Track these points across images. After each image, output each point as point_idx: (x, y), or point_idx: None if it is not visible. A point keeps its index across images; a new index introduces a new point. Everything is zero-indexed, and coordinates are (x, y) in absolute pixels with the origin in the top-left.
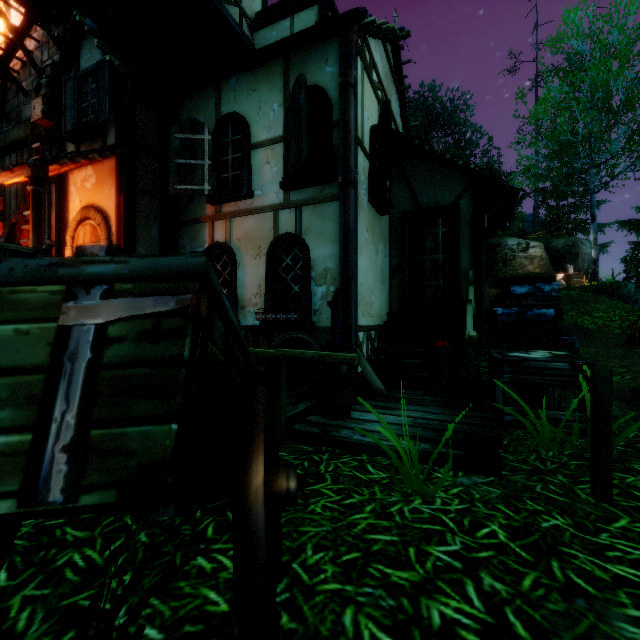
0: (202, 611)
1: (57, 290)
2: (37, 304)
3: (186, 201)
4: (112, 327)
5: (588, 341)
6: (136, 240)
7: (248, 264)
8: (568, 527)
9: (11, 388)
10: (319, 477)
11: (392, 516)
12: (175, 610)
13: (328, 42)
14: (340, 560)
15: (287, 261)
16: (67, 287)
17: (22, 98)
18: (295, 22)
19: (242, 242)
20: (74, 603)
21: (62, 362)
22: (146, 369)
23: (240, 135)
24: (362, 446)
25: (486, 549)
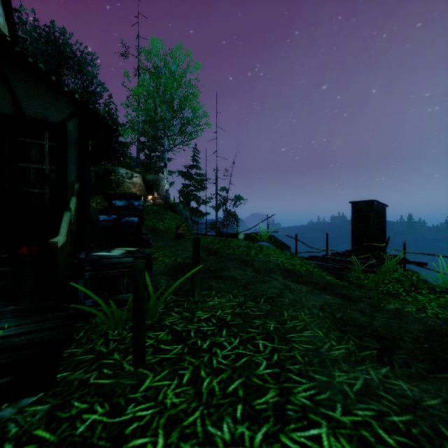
0: None
1: None
2: None
3: None
4: None
5: (159, 237)
6: None
7: None
8: (103, 417)
9: None
10: None
11: None
12: None
13: None
14: None
15: None
16: None
17: None
18: None
19: None
20: None
21: None
22: None
23: None
24: None
25: None
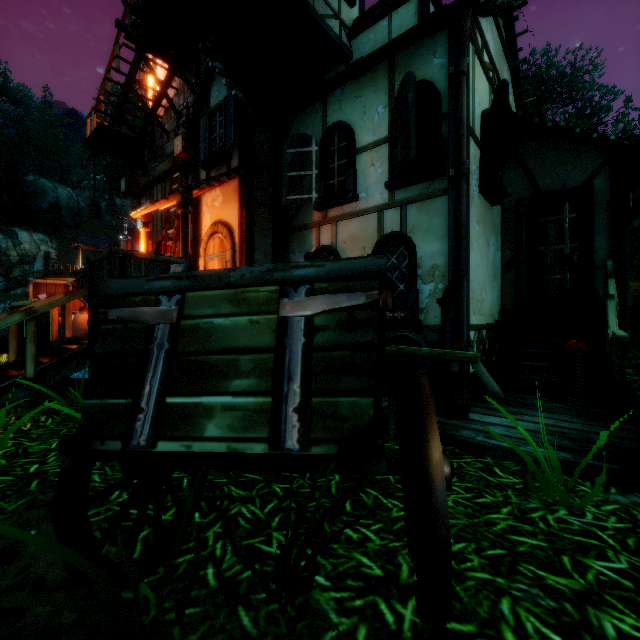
0: (359, 571)
1: (273, 290)
2: (261, 301)
3: (295, 210)
4: (317, 318)
5: None
6: (254, 248)
7: None
8: None
9: (252, 363)
10: None
11: (534, 522)
12: (335, 565)
13: (436, 33)
14: (484, 553)
15: (392, 260)
16: (280, 287)
17: (165, 138)
18: (393, 20)
19: (347, 244)
20: (252, 544)
21: (284, 345)
22: (347, 352)
23: (345, 142)
24: (487, 448)
25: None
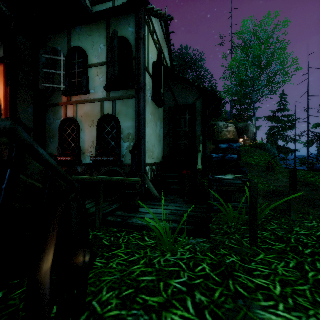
0: None
1: None
2: None
3: (50, 93)
4: None
5: (251, 170)
6: (18, 114)
7: (86, 130)
8: (238, 261)
9: None
10: (118, 246)
11: (154, 265)
12: None
13: (130, 15)
14: (121, 295)
15: (108, 129)
16: None
17: None
18: (115, 4)
19: (83, 118)
20: None
21: None
22: None
23: (82, 59)
24: (143, 227)
25: (199, 278)
